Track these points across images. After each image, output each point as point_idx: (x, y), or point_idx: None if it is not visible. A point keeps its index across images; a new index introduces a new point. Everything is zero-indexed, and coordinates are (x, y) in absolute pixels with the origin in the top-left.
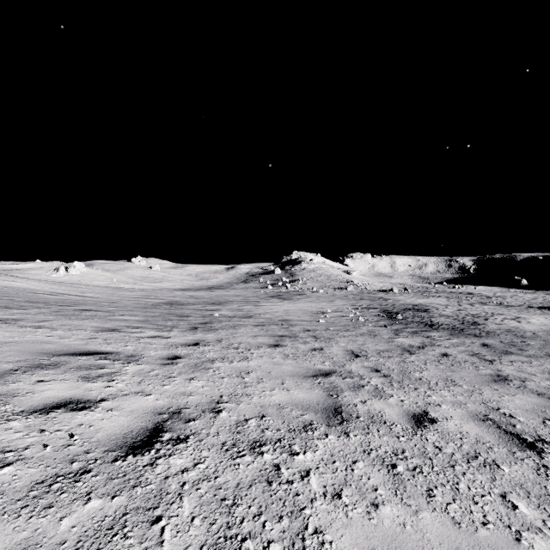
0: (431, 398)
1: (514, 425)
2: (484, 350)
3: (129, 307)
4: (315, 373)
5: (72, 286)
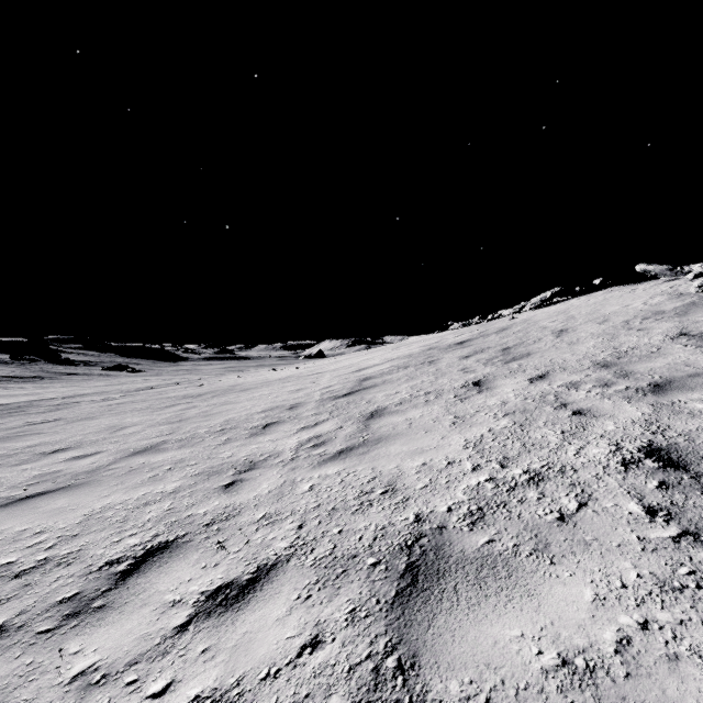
0: None
1: None
2: None
3: None
4: None
5: None
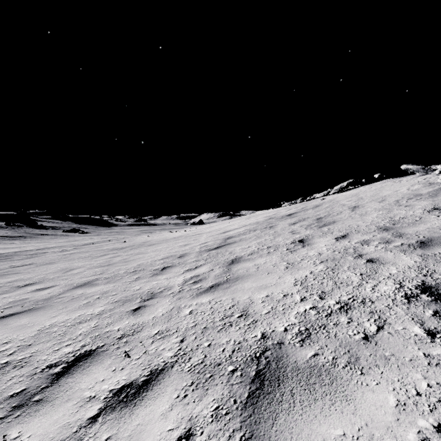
0: None
1: None
2: None
3: None
4: None
5: None
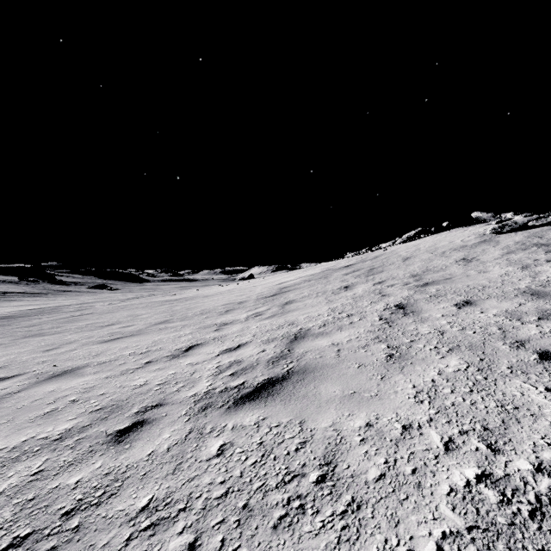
0: None
1: None
2: None
3: None
4: None
5: None
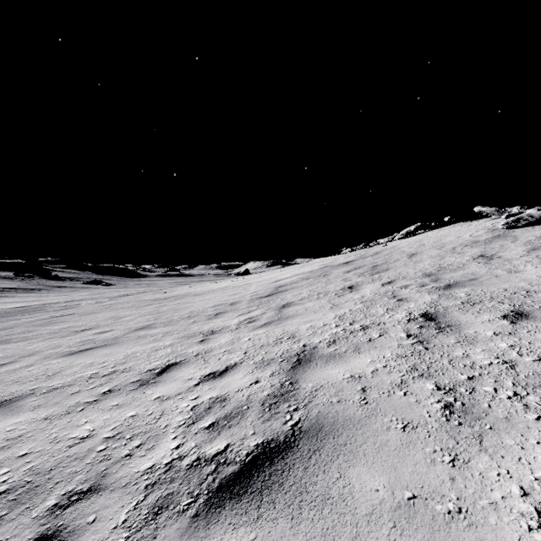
0: None
1: None
2: None
3: None
4: None
5: None
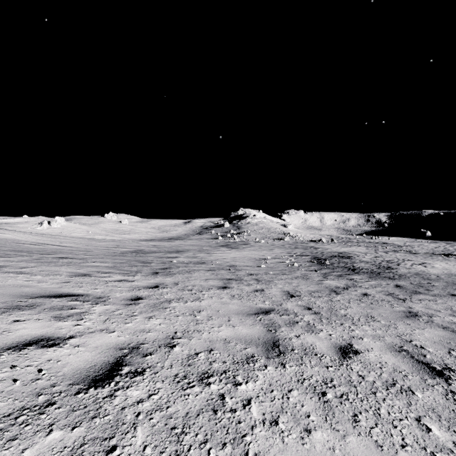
0: (355, 332)
1: (424, 355)
2: (397, 290)
3: (100, 255)
4: (257, 311)
5: (53, 237)
